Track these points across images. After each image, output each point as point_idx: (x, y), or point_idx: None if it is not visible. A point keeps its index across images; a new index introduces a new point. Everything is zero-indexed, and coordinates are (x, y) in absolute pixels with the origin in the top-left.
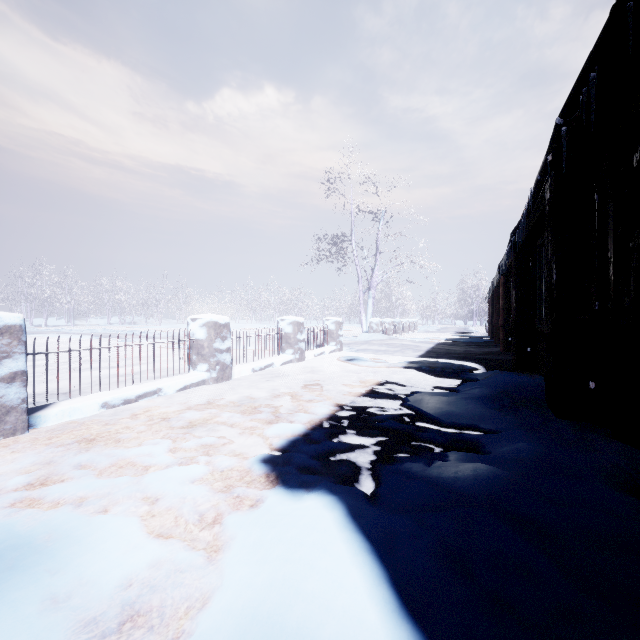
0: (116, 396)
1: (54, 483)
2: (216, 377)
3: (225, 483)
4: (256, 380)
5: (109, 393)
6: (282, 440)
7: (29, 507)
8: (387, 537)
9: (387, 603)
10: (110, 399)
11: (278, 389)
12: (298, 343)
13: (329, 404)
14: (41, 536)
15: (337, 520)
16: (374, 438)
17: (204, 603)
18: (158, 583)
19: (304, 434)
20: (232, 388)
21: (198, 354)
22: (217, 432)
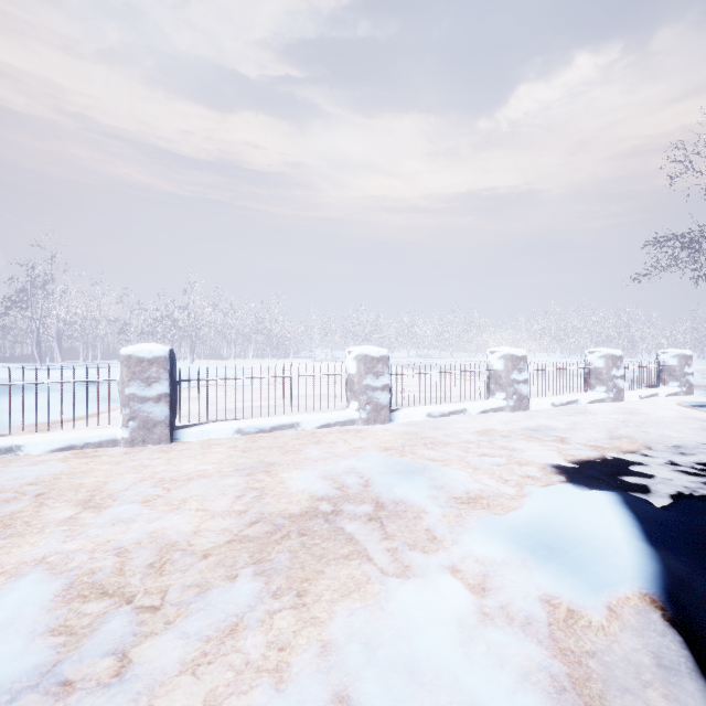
0: (435, 409)
1: (415, 448)
2: (513, 406)
3: (522, 471)
4: (555, 414)
5: (430, 407)
6: (575, 458)
7: (408, 455)
8: (654, 517)
9: (633, 532)
10: (432, 411)
11: (580, 424)
12: (612, 380)
13: (640, 443)
14: (420, 465)
15: (609, 497)
16: (689, 477)
17: (511, 508)
18: (484, 495)
19: (600, 459)
20: (529, 417)
21: (496, 383)
22: (515, 444)
